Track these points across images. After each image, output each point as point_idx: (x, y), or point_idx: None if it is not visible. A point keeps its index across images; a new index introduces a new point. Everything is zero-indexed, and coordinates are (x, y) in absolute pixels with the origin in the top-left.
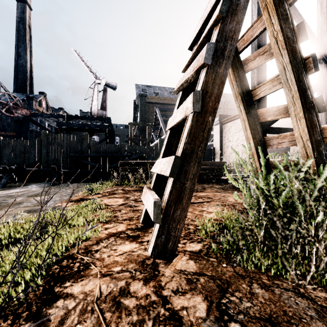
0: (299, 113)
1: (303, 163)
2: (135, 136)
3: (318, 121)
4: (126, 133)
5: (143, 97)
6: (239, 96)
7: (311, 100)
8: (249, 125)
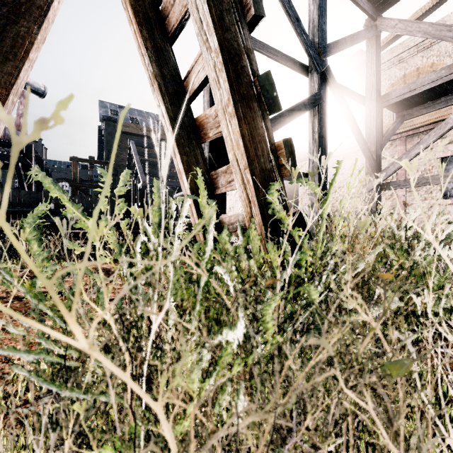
0: (228, 105)
1: (247, 220)
2: (91, 182)
3: (267, 130)
4: (84, 177)
5: (112, 123)
6: (156, 81)
7: (252, 81)
8: (178, 146)
